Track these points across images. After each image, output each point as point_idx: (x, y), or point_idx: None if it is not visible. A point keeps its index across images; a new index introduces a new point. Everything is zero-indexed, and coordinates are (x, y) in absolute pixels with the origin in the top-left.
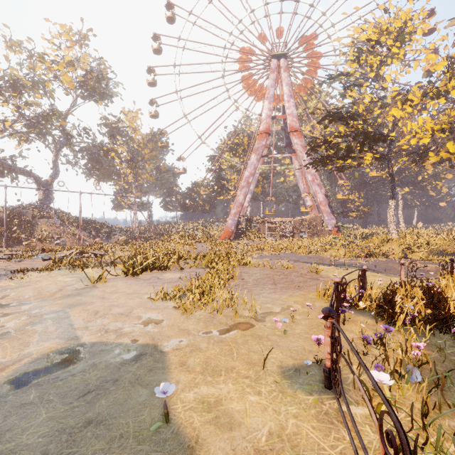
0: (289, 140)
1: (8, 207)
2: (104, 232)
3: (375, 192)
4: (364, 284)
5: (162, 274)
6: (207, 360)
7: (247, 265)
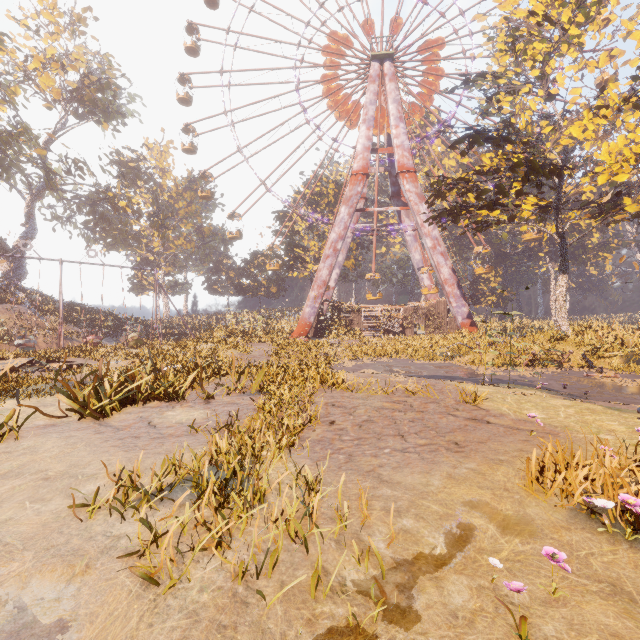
0: (397, 187)
1: None
2: (109, 326)
3: (517, 268)
4: None
5: (164, 410)
6: None
7: (338, 387)
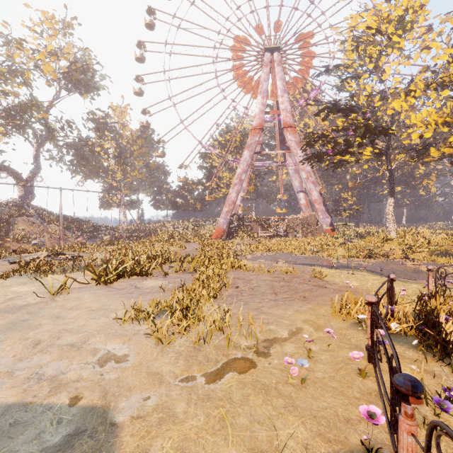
0: (283, 137)
1: None
2: (89, 231)
3: (367, 191)
4: (391, 297)
5: (141, 281)
6: (184, 445)
7: (241, 269)
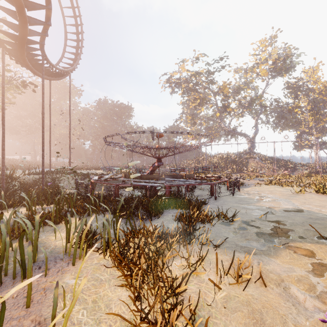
0: None
1: (235, 153)
2: (288, 167)
3: None
4: None
5: None
6: None
7: None
